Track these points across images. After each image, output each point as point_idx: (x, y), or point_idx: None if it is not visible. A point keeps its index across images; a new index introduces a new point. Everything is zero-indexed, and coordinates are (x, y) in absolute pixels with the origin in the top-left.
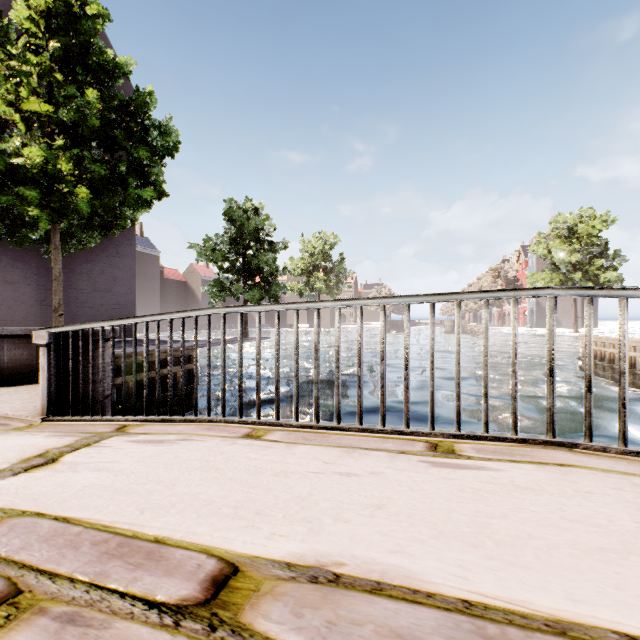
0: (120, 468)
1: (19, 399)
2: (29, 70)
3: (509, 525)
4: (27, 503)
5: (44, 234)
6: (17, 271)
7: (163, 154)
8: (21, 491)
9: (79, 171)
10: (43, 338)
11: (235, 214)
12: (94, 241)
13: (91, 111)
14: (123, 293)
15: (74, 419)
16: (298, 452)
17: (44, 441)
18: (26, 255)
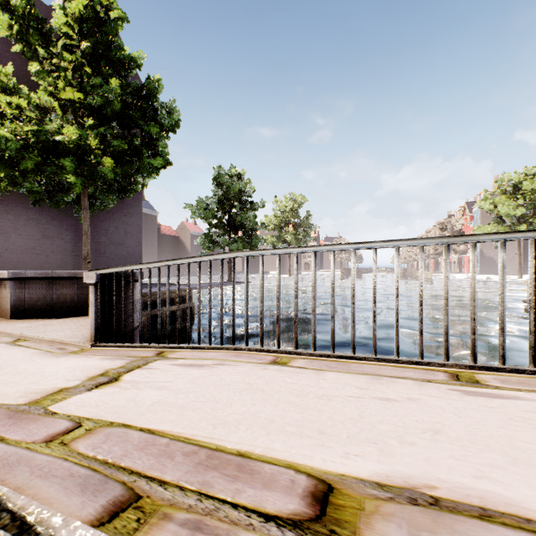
0: (177, 387)
1: (68, 328)
2: (66, 66)
3: None
4: (111, 415)
5: (75, 197)
6: (53, 228)
7: (167, 130)
8: (101, 404)
9: (104, 145)
10: (92, 278)
11: (222, 179)
12: (112, 203)
13: (114, 96)
14: (132, 245)
15: (117, 345)
16: (328, 378)
17: (100, 363)
18: (60, 215)
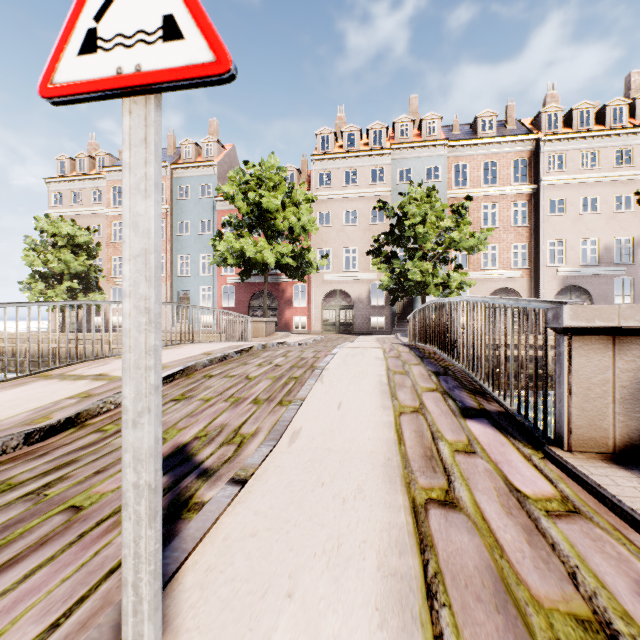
0: None
1: None
2: None
3: (205, 347)
4: None
5: None
6: None
7: None
8: None
9: None
10: None
11: None
12: None
13: None
14: None
15: None
16: None
17: (28, 387)
18: None
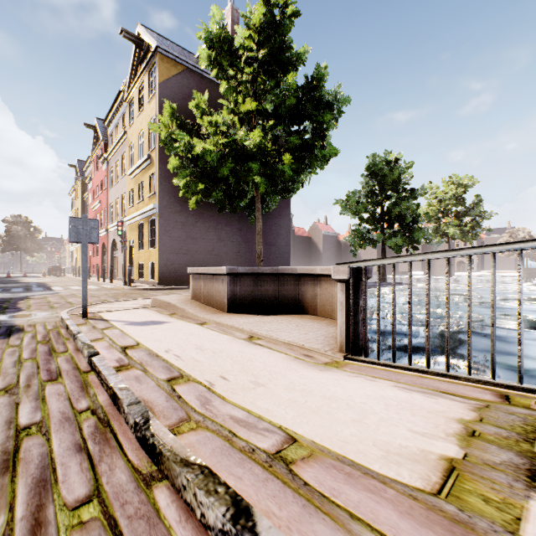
0: None
1: (290, 329)
2: (246, 79)
3: None
4: None
5: (248, 202)
6: (225, 232)
7: None
8: None
9: (278, 146)
10: (343, 273)
11: (377, 167)
12: (274, 204)
13: (289, 93)
14: (283, 245)
15: (387, 364)
16: None
17: (412, 398)
18: (229, 221)
